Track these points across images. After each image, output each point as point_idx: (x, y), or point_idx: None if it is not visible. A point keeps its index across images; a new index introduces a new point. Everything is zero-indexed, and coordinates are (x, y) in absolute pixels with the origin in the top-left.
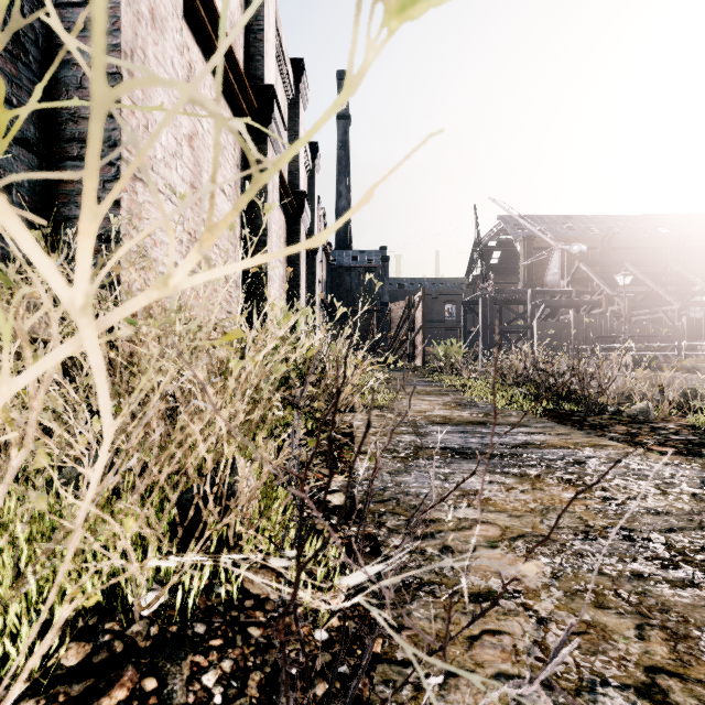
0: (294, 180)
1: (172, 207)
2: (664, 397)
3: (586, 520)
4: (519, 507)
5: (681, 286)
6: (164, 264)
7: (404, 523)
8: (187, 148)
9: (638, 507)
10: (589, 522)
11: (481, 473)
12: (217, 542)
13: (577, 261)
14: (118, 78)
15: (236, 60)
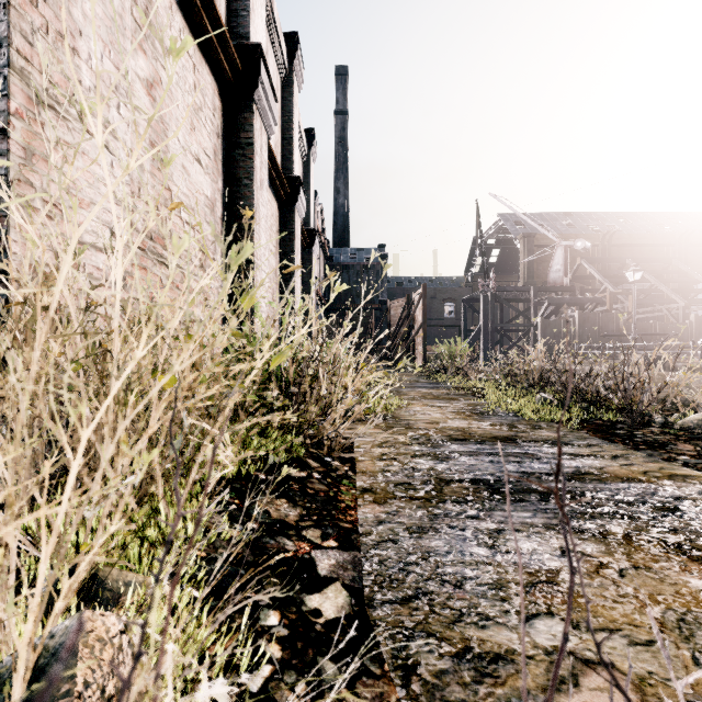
0: (288, 164)
1: (110, 158)
2: None
3: None
4: (635, 615)
5: (683, 284)
6: (96, 234)
7: (452, 667)
8: (145, 96)
9: None
10: None
11: (542, 530)
12: None
13: (579, 258)
14: None
15: (212, 0)
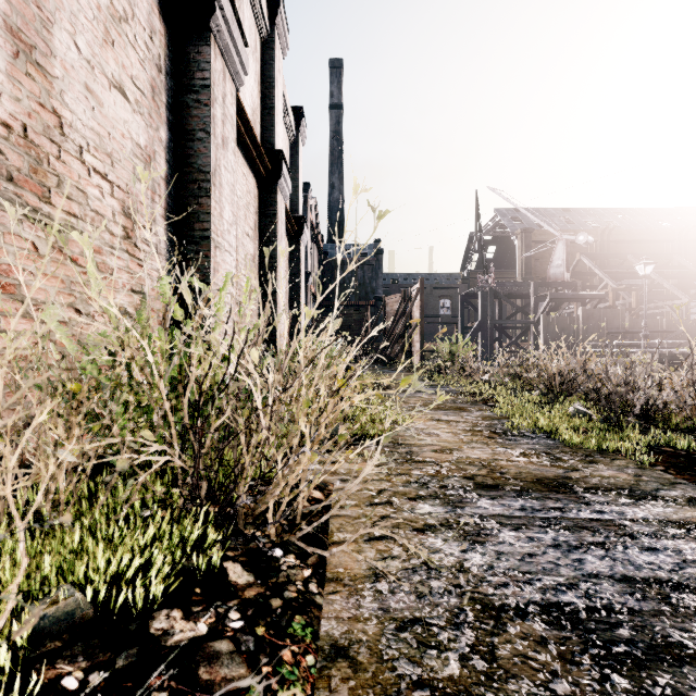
0: (269, 137)
1: None
2: None
3: None
4: None
5: (683, 281)
6: None
7: None
8: None
9: None
10: None
11: None
12: None
13: (578, 254)
14: None
15: None
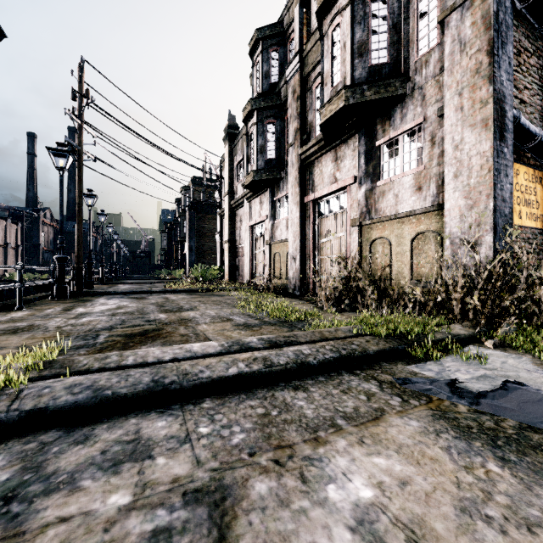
0: (6, 240)
1: None
2: None
3: None
4: None
5: None
6: None
7: None
8: None
9: None
10: None
11: None
12: None
13: None
14: None
15: None
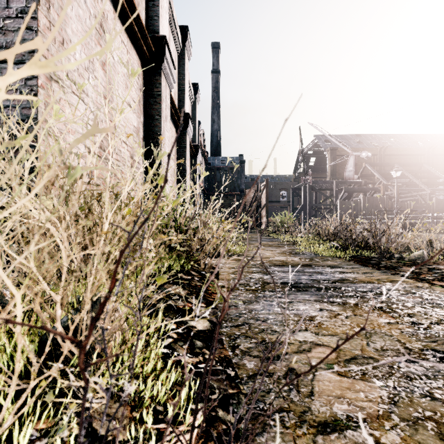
0: (182, 105)
1: (85, 107)
2: (431, 247)
3: (404, 343)
4: (347, 331)
5: (430, 179)
6: (78, 148)
7: (255, 346)
8: (101, 70)
9: (442, 331)
10: (407, 345)
11: (313, 302)
12: (78, 374)
13: (364, 163)
14: (35, 0)
15: (138, 13)
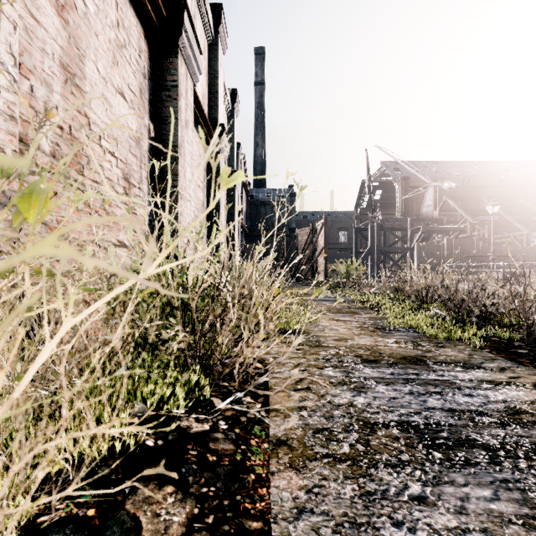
0: (214, 114)
1: None
2: None
3: None
4: None
5: (524, 217)
6: None
7: None
8: (54, 16)
9: None
10: None
11: (522, 532)
12: None
13: (445, 196)
14: None
15: None
